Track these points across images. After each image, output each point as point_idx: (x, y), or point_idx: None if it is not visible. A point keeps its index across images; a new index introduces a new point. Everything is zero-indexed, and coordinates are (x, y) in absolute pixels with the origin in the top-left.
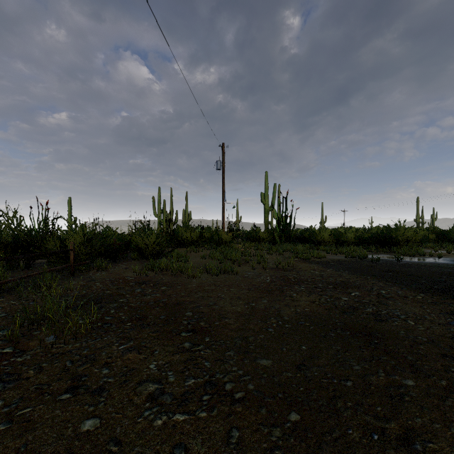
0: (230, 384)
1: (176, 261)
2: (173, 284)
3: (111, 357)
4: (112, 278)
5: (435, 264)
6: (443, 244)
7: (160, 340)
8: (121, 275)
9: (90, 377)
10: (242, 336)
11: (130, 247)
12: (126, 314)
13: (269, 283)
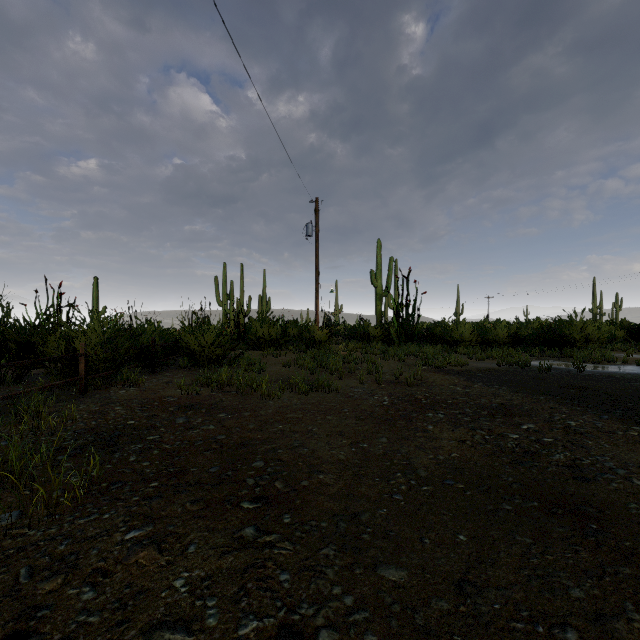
0: (329, 633)
1: (246, 371)
2: (237, 408)
3: (106, 561)
4: (143, 399)
5: (636, 375)
6: (637, 345)
7: (203, 519)
8: (159, 394)
9: (55, 609)
10: (349, 511)
11: (180, 349)
12: (154, 464)
13: (388, 407)
